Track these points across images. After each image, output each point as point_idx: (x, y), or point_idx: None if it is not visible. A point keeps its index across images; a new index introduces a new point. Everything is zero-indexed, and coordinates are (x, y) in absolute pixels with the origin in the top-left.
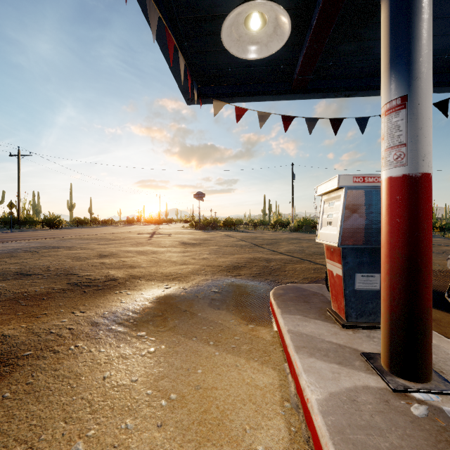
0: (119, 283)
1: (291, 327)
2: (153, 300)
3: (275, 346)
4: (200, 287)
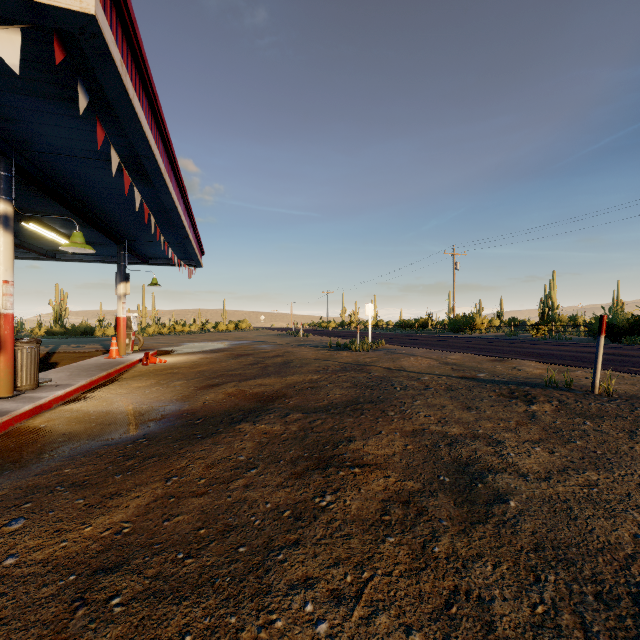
0: (221, 422)
1: (28, 404)
2: (153, 423)
3: (42, 415)
4: (75, 453)
